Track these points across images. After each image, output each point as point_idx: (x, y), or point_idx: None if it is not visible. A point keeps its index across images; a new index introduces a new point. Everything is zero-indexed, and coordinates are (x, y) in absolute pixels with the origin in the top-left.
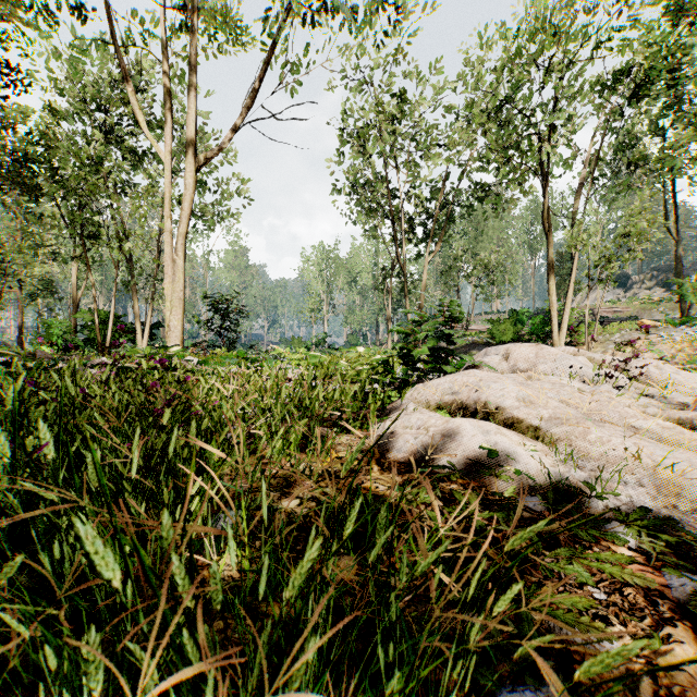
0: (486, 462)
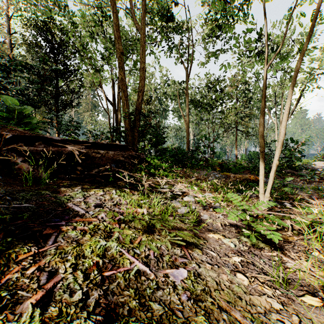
0: None
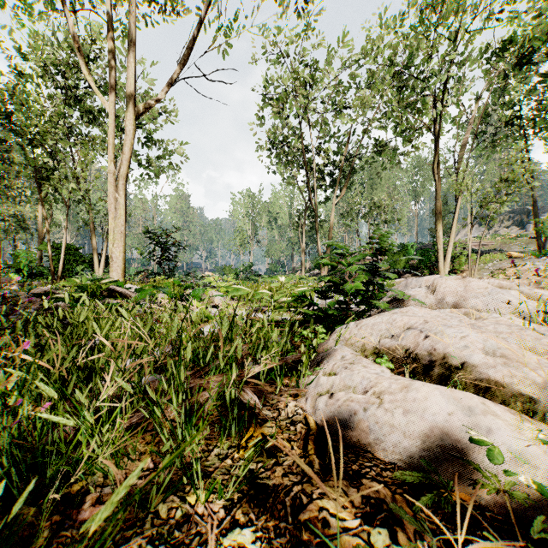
0: (477, 459)
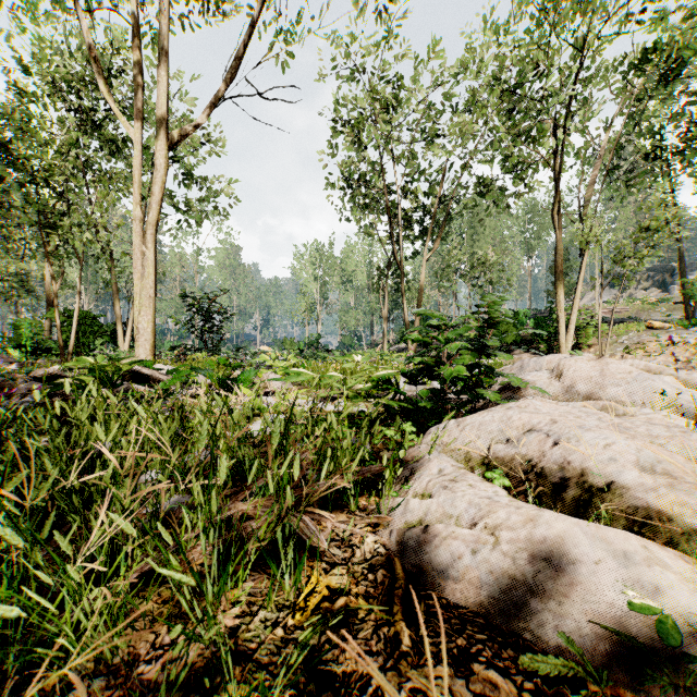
0: (639, 633)
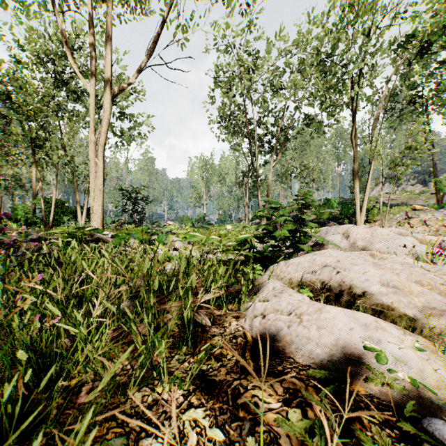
0: (369, 362)
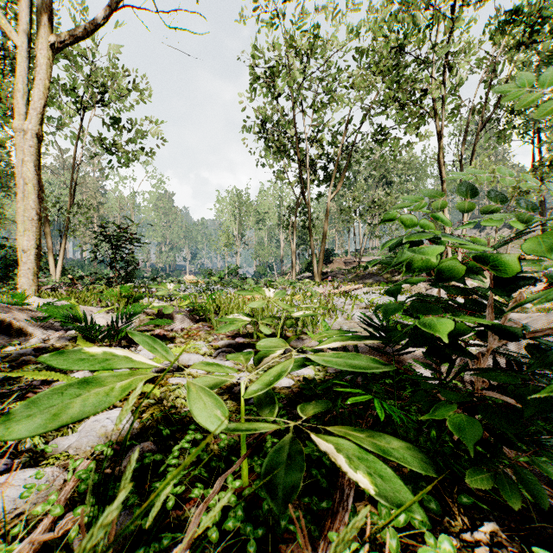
0: None
